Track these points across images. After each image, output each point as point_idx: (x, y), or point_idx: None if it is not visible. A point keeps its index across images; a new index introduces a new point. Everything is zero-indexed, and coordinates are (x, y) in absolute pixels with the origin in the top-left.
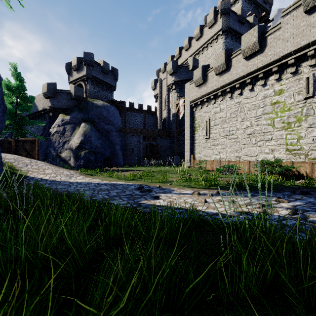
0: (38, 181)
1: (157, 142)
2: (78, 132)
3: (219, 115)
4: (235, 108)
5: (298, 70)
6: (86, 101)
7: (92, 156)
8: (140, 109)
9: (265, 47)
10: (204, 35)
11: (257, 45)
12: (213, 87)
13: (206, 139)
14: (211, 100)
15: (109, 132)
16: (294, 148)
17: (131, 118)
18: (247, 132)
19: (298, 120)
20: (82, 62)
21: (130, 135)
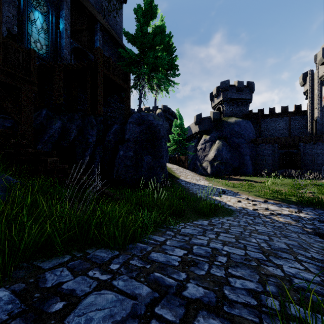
0: (182, 182)
1: (299, 150)
2: (213, 148)
3: None
4: None
5: None
6: (221, 122)
7: (222, 166)
8: (284, 112)
9: None
10: None
11: None
12: None
13: None
14: None
15: (239, 145)
16: None
17: (270, 125)
18: None
19: None
20: (220, 90)
21: (262, 145)
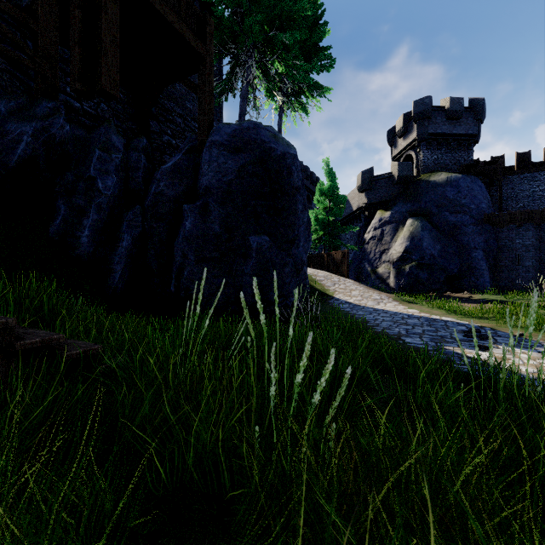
0: (341, 304)
1: None
2: (401, 235)
3: None
4: None
5: None
6: (416, 182)
7: (423, 272)
8: None
9: None
10: None
11: None
12: None
13: None
14: None
15: (458, 228)
16: None
17: (520, 188)
18: None
19: None
20: (411, 120)
21: (511, 226)
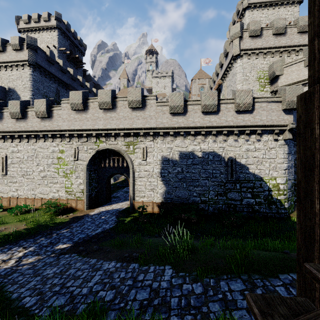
0: None
1: None
2: None
3: (17, 155)
4: (32, 153)
5: (71, 141)
6: None
7: None
8: None
9: (52, 117)
10: (8, 53)
11: (46, 113)
12: (9, 128)
13: (3, 176)
14: (8, 138)
15: None
16: (69, 190)
17: None
18: (41, 175)
19: (71, 173)
20: None
21: None
